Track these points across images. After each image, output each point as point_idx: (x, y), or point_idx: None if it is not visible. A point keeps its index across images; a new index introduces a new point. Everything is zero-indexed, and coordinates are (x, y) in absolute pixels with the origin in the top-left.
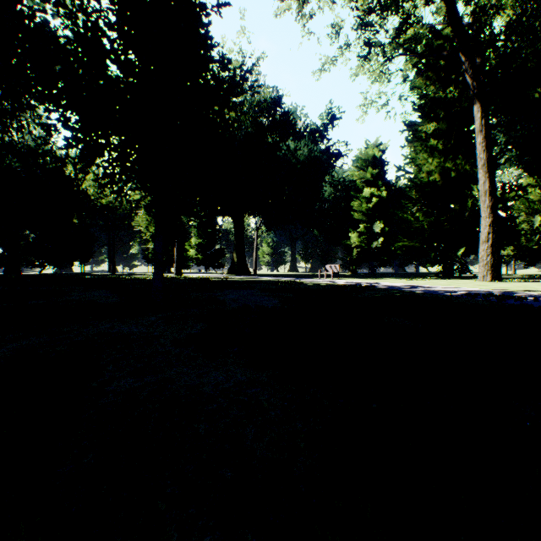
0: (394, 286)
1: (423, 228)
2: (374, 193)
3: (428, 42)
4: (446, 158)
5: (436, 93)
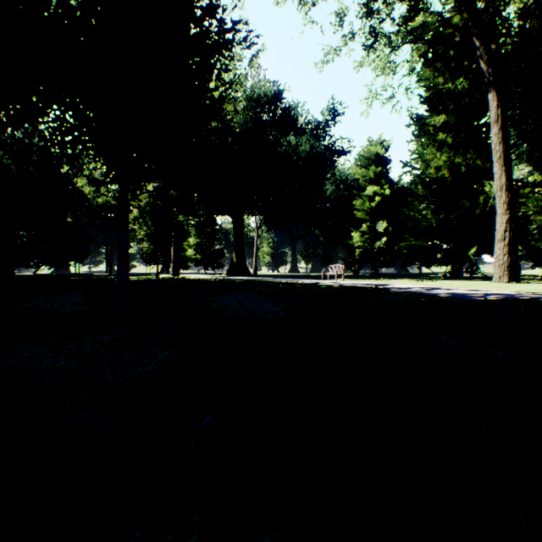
0: (407, 288)
1: (431, 227)
2: (377, 192)
3: (435, 32)
4: (456, 152)
5: (446, 83)
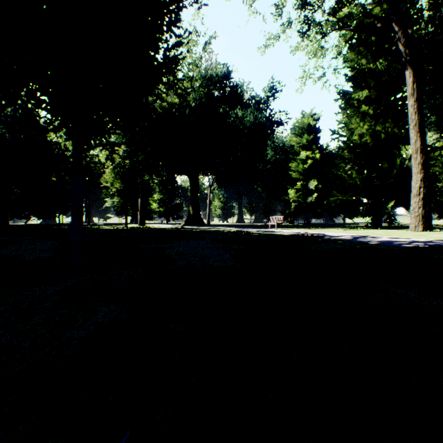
0: (339, 236)
1: (355, 184)
2: (309, 156)
3: (359, 21)
4: (377, 122)
5: (368, 64)
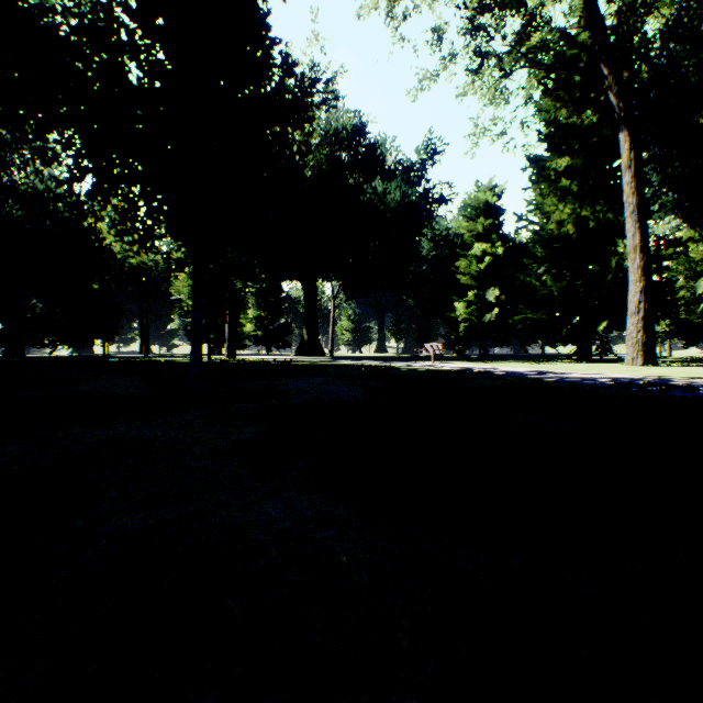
0: (515, 371)
1: (551, 296)
2: (486, 251)
3: (558, 52)
4: (583, 204)
5: (569, 118)
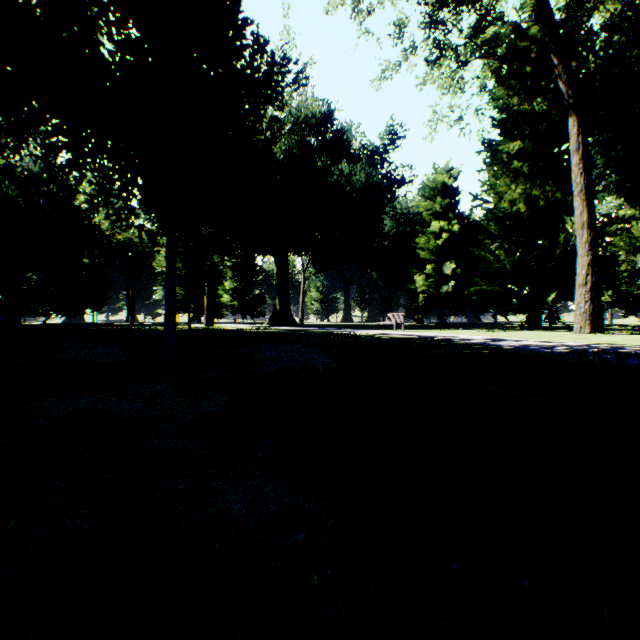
0: (473, 339)
1: (504, 269)
2: (443, 228)
3: (510, 44)
4: (533, 184)
5: (521, 105)
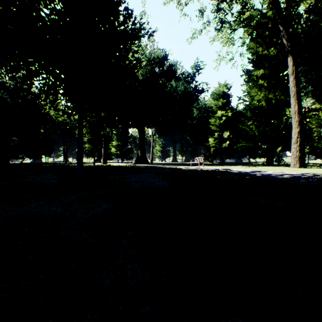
0: (240, 171)
1: (254, 135)
2: (223, 114)
3: (257, 21)
4: (269, 91)
5: (263, 51)
